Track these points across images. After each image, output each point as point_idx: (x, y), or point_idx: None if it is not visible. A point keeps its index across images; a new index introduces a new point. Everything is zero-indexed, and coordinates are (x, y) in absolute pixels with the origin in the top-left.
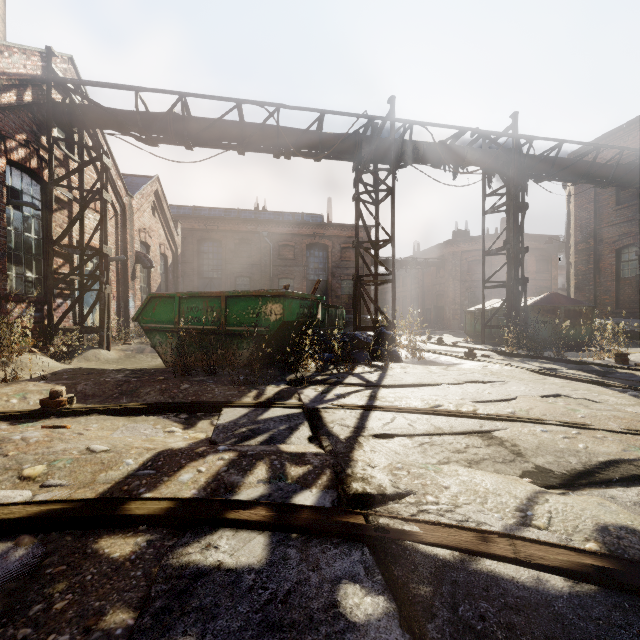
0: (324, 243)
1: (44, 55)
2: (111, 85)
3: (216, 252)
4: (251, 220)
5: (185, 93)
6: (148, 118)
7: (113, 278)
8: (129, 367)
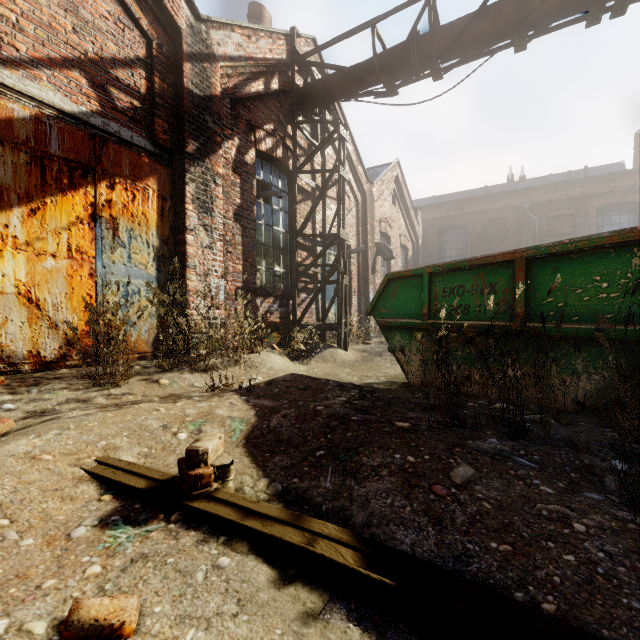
0: (631, 200)
1: (289, 39)
2: (346, 34)
3: (459, 240)
4: (505, 193)
5: None
6: (386, 57)
7: (354, 272)
8: (363, 375)
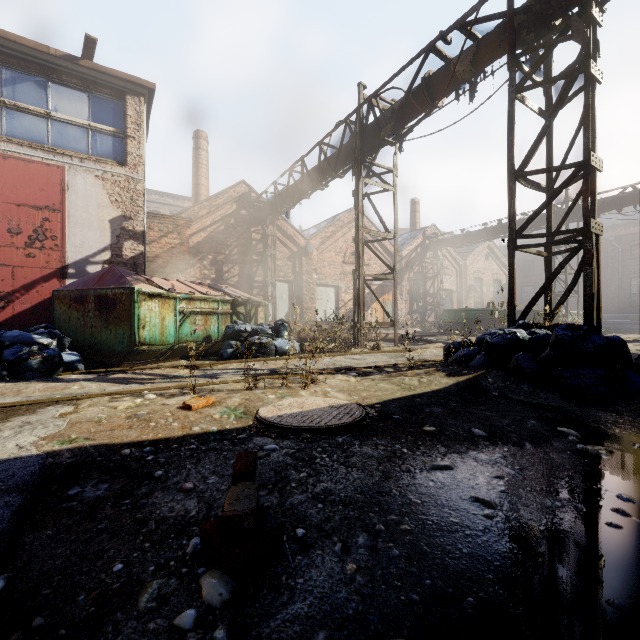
0: None
1: (423, 233)
2: (440, 235)
3: None
4: None
5: (463, 229)
6: (453, 241)
7: (455, 300)
8: None
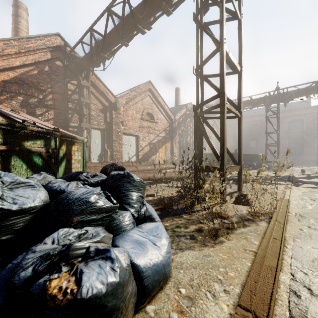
0: (300, 118)
1: (186, 106)
2: None
3: None
4: (256, 115)
5: (211, 105)
6: None
7: None
8: None
